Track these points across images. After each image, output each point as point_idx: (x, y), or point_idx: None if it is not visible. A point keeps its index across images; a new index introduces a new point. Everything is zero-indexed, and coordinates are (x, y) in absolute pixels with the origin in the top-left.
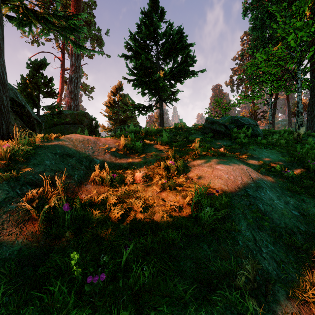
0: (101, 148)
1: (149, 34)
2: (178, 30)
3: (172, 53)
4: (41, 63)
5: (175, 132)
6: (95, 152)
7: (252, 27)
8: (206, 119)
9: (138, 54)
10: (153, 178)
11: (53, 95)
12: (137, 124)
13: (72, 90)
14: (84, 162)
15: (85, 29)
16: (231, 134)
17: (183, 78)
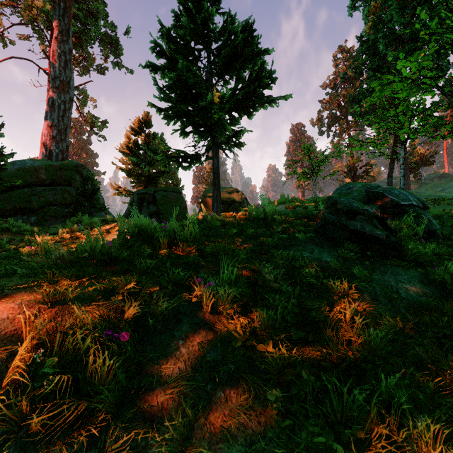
0: None
1: (195, 30)
2: (245, 25)
3: (234, 65)
4: None
5: (251, 234)
6: None
7: (369, 26)
8: (330, 201)
9: (175, 64)
10: None
11: None
12: (178, 181)
13: (54, 123)
14: None
15: None
16: (399, 242)
17: (253, 108)
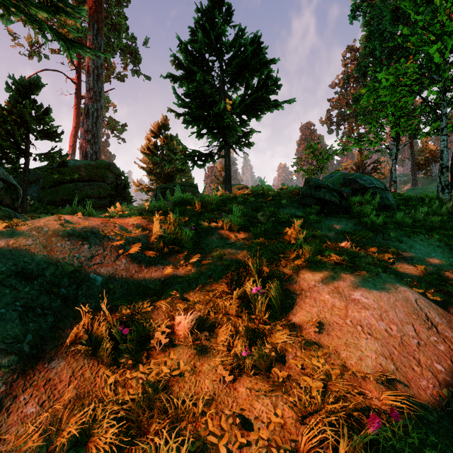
0: (109, 246)
1: (209, 44)
2: (254, 38)
3: (244, 73)
4: (31, 83)
5: (253, 203)
6: (96, 257)
7: (366, 35)
8: (306, 181)
9: (192, 75)
10: (215, 329)
11: (53, 136)
12: (191, 180)
13: (89, 129)
14: (63, 287)
15: (84, 10)
16: (349, 206)
17: (260, 111)
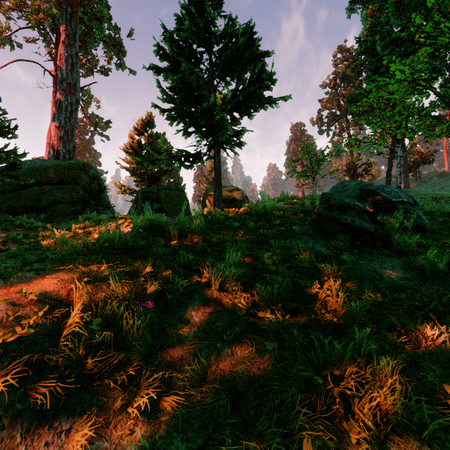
0: None
1: (197, 33)
2: (246, 28)
3: (235, 66)
4: None
5: (252, 227)
6: None
7: (367, 28)
8: (324, 198)
9: (178, 67)
10: None
11: (4, 131)
12: (179, 180)
13: (62, 124)
14: None
15: None
16: (386, 235)
17: (253, 108)
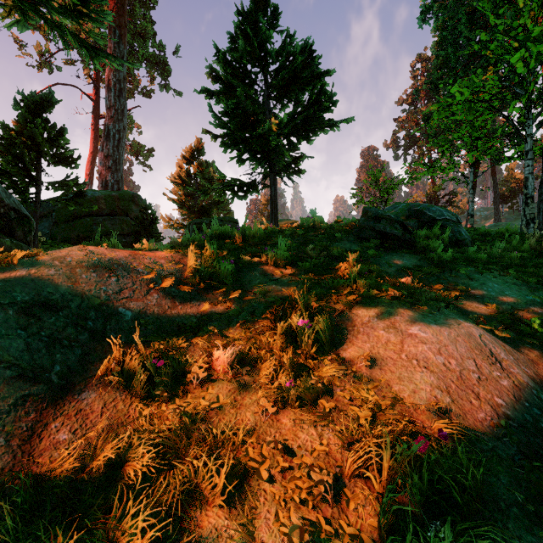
0: (139, 280)
1: (252, 52)
2: (305, 46)
3: (293, 87)
4: (43, 99)
5: (302, 236)
6: (124, 291)
7: (438, 42)
8: (364, 211)
9: (231, 89)
10: (257, 364)
11: (68, 161)
12: (230, 214)
13: (110, 153)
14: (90, 320)
15: (109, 15)
16: (414, 240)
17: (313, 132)
